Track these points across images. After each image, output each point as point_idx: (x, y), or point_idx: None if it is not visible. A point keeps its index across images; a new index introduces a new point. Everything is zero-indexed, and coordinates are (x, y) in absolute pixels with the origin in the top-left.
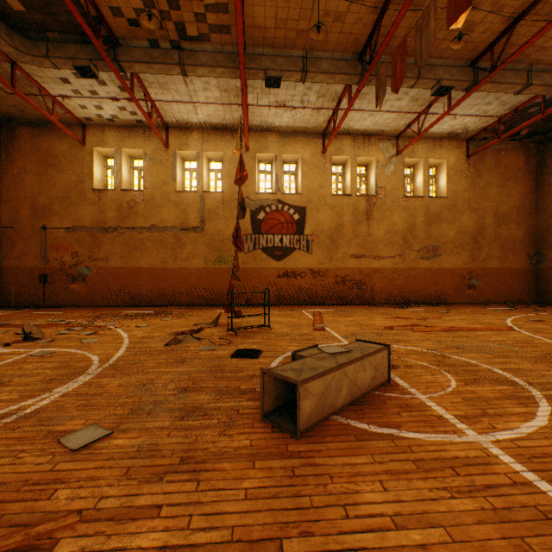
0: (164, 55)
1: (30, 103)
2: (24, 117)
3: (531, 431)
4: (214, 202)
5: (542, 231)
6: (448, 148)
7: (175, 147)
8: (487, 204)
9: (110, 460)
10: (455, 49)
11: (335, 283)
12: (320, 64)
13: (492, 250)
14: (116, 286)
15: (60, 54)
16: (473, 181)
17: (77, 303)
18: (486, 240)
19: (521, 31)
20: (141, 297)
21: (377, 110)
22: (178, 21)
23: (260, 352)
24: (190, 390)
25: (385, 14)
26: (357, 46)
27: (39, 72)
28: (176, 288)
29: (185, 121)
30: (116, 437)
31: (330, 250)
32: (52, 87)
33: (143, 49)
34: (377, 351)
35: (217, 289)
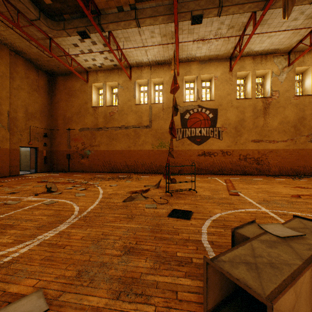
0: (126, 15)
1: (59, 61)
2: (59, 71)
3: None
4: (157, 109)
5: None
6: None
7: (135, 78)
8: None
9: None
10: None
11: (238, 160)
12: None
13: None
14: (103, 161)
15: (70, 26)
16: None
17: (84, 170)
18: None
19: None
20: (116, 167)
21: (275, 31)
22: None
23: (190, 213)
24: (132, 252)
25: None
26: None
27: (63, 42)
28: (135, 162)
29: (140, 61)
30: None
31: (235, 137)
32: (70, 51)
33: (114, 14)
34: None
35: (159, 163)
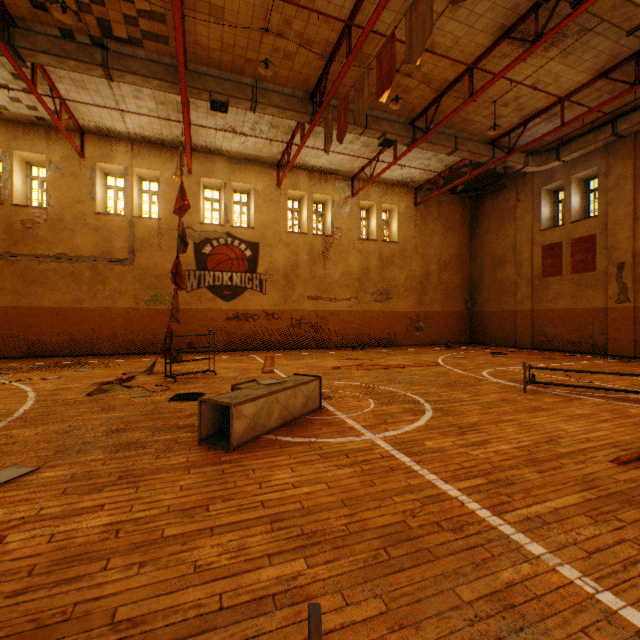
0: (82, 51)
1: None
2: None
3: (411, 429)
4: (148, 230)
5: (475, 278)
6: (399, 195)
7: (94, 157)
8: (432, 252)
9: (44, 486)
10: (394, 110)
11: (290, 326)
12: (271, 96)
13: (436, 295)
14: (3, 332)
15: None
16: (421, 229)
17: None
18: (431, 285)
19: (447, 103)
20: (43, 346)
21: (331, 151)
22: (101, 18)
23: (202, 395)
24: (123, 430)
25: (333, 63)
26: (308, 86)
27: None
28: (95, 333)
29: (108, 128)
30: (44, 472)
31: (286, 291)
32: None
33: (52, 38)
34: (309, 381)
35: (152, 334)
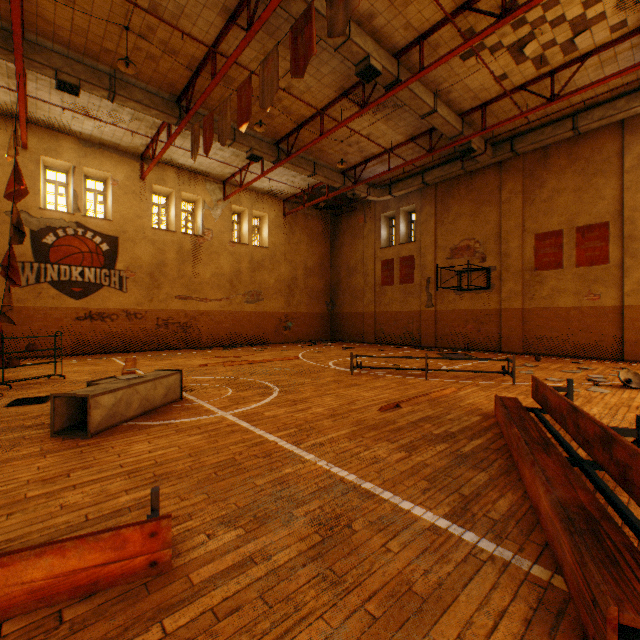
0: None
1: None
2: None
3: (257, 406)
4: None
5: (335, 284)
6: (269, 204)
7: None
8: (299, 259)
9: None
10: (259, 132)
11: (157, 326)
12: (133, 91)
13: (303, 297)
14: None
15: None
16: (289, 237)
17: None
18: (298, 288)
19: (306, 134)
20: None
21: (200, 154)
22: None
23: (49, 398)
24: None
25: (200, 76)
26: (175, 90)
27: None
28: None
29: None
30: None
31: (151, 290)
32: None
33: None
34: (170, 374)
35: None
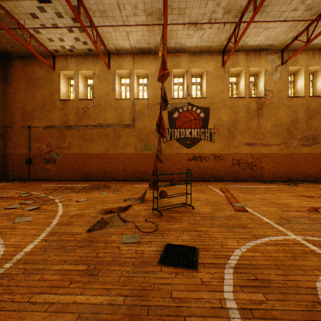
0: None
1: (10, 34)
2: (16, 52)
3: None
4: (141, 106)
5: None
6: None
7: (114, 67)
8: None
9: None
10: None
11: (231, 164)
12: None
13: None
14: (74, 166)
15: None
16: None
17: (50, 177)
18: None
19: None
20: (91, 174)
21: (275, 20)
22: None
23: (195, 253)
24: None
25: None
26: None
27: (15, 9)
28: (115, 168)
29: (120, 47)
30: None
31: (228, 140)
32: (27, 23)
33: None
34: None
35: (144, 169)
